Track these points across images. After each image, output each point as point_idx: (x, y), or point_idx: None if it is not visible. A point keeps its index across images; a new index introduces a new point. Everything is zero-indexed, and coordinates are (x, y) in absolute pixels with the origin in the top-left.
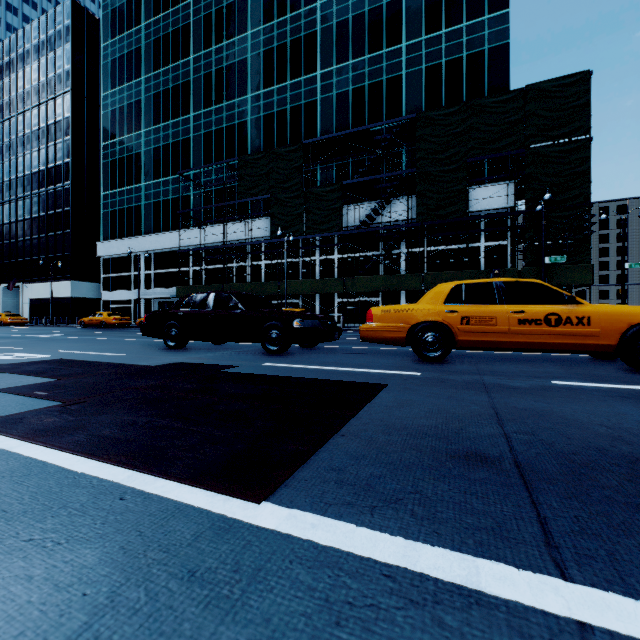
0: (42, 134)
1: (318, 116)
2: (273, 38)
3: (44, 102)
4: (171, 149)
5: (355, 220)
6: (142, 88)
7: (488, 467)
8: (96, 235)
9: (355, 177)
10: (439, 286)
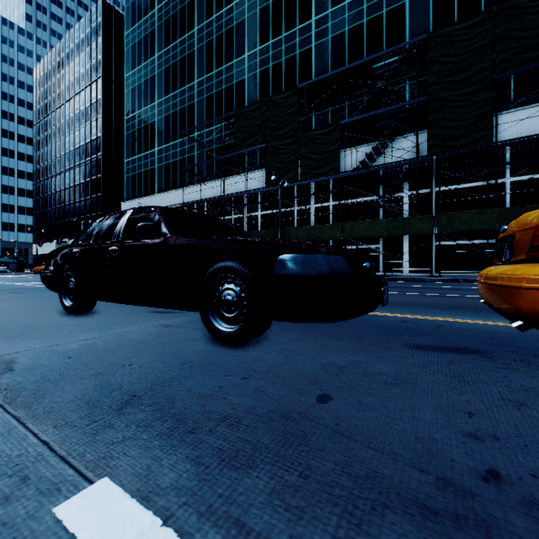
0: (82, 116)
1: (313, 63)
2: None
3: (83, 89)
4: (179, 115)
5: (352, 164)
6: (155, 65)
7: None
8: (122, 197)
9: (354, 115)
10: None
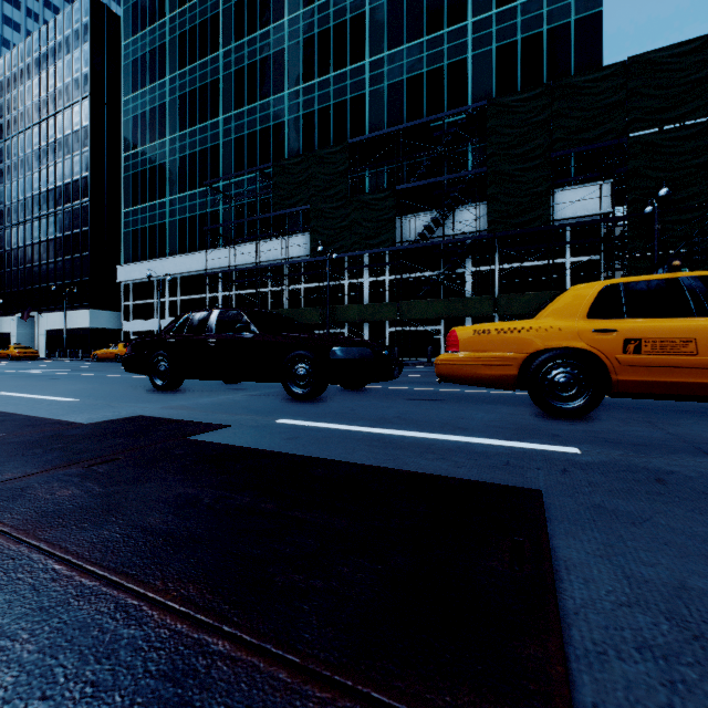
0: (59, 146)
1: (366, 112)
2: (314, 24)
3: (61, 110)
4: (198, 158)
5: (411, 234)
6: (166, 90)
7: None
8: (117, 258)
9: (411, 181)
10: (574, 289)
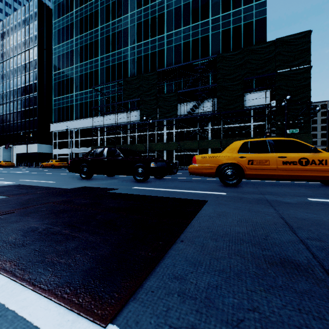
0: (22, 68)
1: (165, 57)
2: (141, 16)
3: (23, 51)
4: (88, 75)
5: (184, 111)
6: (74, 44)
7: (305, 276)
8: (50, 120)
9: (184, 88)
10: (234, 143)
